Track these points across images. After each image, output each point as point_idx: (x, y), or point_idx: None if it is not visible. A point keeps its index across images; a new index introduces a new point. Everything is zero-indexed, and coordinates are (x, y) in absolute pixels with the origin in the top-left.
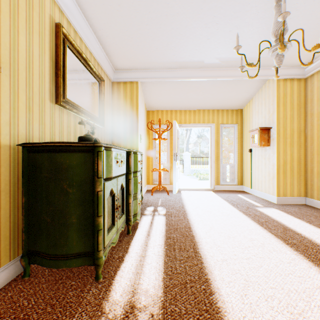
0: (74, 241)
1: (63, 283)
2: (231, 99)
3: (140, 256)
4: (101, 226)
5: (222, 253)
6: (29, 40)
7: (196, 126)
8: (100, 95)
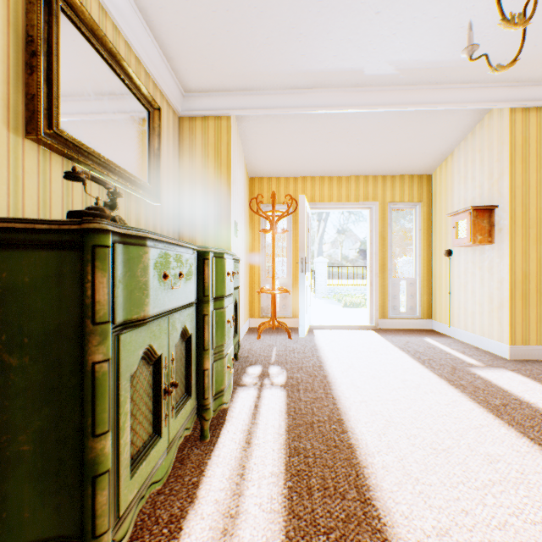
0: (24, 509)
1: None
2: (411, 154)
3: (225, 516)
4: (104, 463)
5: (430, 505)
6: None
7: (343, 207)
8: (152, 138)
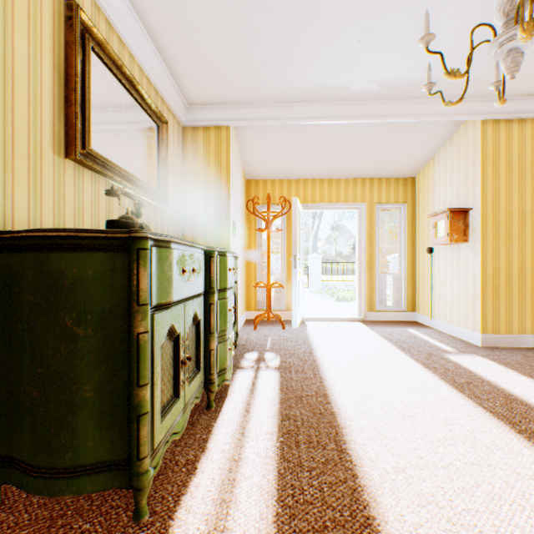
0: (88, 439)
1: (65, 528)
2: (396, 159)
3: (230, 460)
4: (145, 407)
5: (393, 453)
6: (5, 24)
7: (333, 208)
8: (160, 149)
